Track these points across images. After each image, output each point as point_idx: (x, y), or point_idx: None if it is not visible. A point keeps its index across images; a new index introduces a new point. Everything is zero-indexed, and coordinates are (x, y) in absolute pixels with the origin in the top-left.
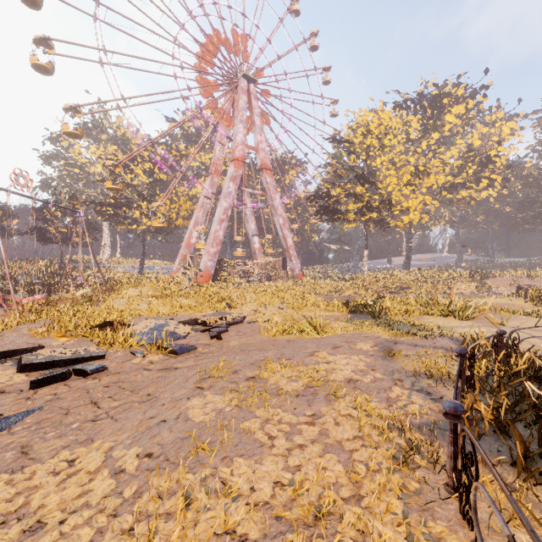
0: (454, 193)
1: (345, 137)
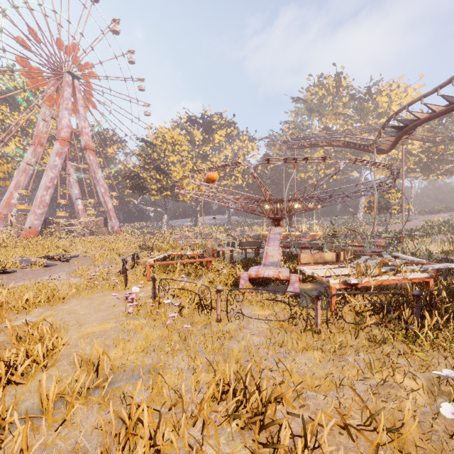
0: (220, 181)
1: (150, 140)
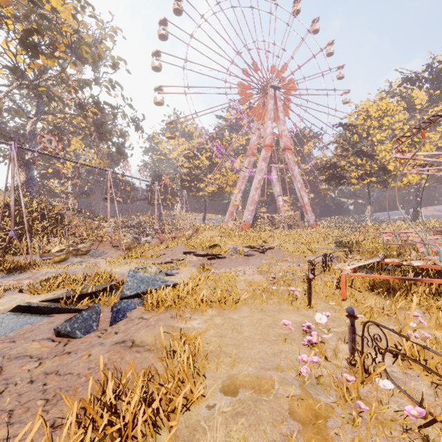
0: None
1: (349, 122)
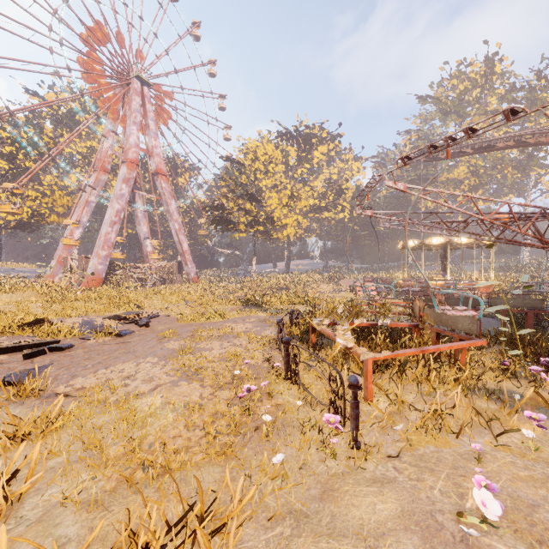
0: (320, 213)
1: (237, 158)
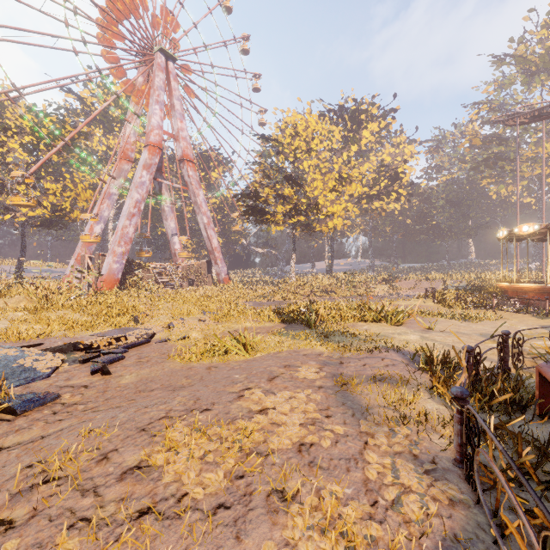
0: (369, 203)
1: (273, 136)
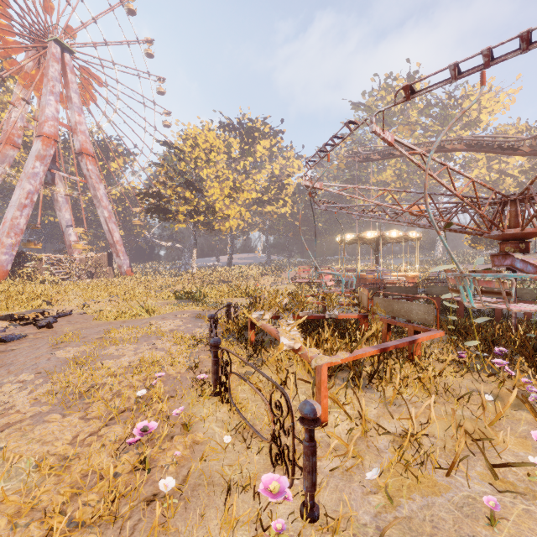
0: (263, 207)
1: (175, 144)
